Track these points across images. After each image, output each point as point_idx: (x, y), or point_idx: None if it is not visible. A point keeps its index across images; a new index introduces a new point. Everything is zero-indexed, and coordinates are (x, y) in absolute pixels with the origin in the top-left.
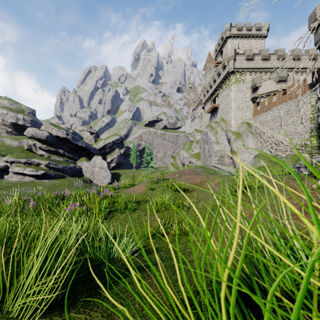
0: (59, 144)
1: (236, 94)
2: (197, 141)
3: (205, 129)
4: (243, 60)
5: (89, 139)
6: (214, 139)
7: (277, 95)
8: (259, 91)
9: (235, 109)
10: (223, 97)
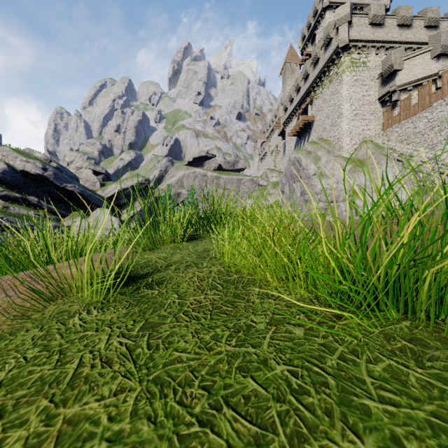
0: (29, 186)
1: (351, 89)
2: (274, 183)
3: (294, 155)
4: (365, 25)
5: (90, 181)
6: (315, 169)
7: (444, 77)
8: (397, 80)
9: (350, 117)
10: (324, 101)
